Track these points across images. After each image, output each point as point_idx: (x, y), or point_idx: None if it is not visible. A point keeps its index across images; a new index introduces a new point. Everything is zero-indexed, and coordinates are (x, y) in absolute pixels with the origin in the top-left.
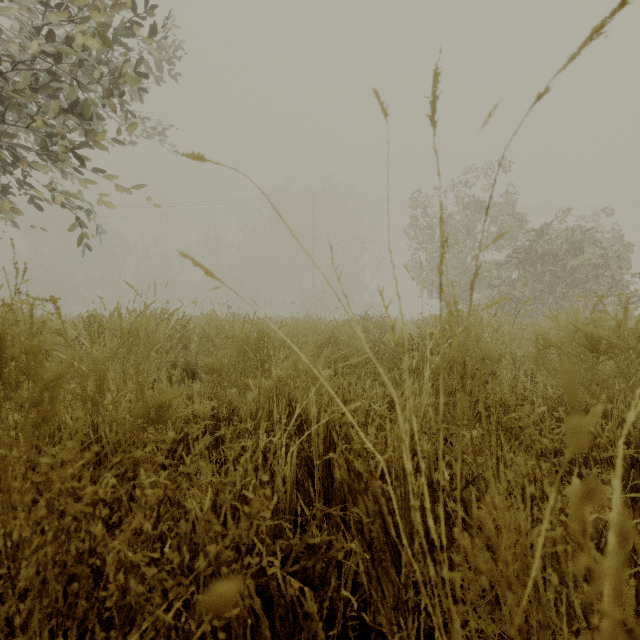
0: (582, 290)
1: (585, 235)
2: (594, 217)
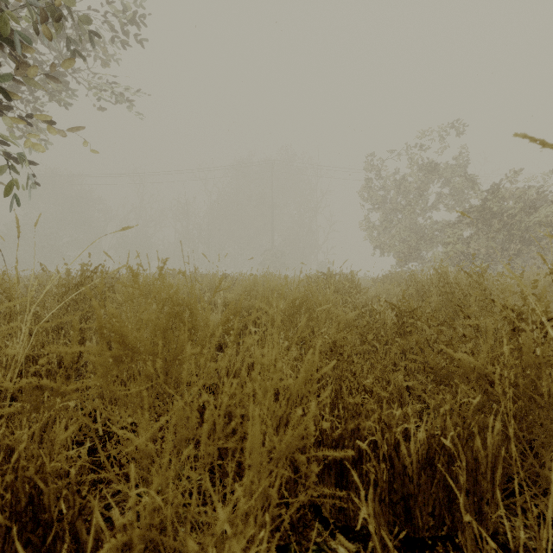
0: (538, 247)
1: (540, 193)
2: (543, 178)
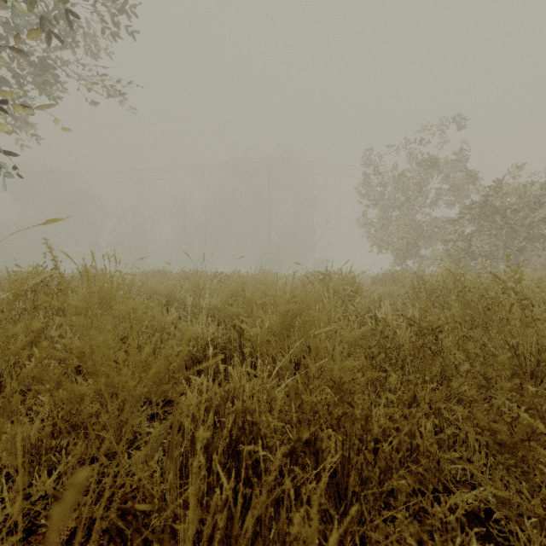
0: (544, 244)
1: (545, 188)
2: (545, 173)
